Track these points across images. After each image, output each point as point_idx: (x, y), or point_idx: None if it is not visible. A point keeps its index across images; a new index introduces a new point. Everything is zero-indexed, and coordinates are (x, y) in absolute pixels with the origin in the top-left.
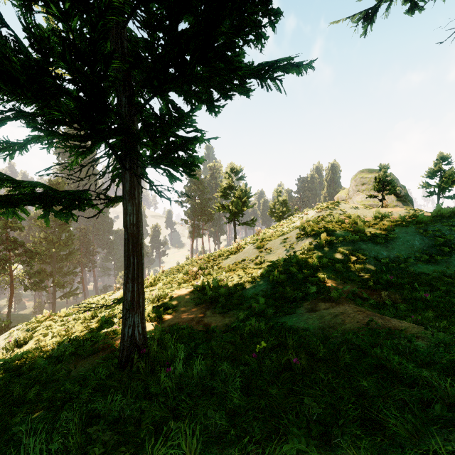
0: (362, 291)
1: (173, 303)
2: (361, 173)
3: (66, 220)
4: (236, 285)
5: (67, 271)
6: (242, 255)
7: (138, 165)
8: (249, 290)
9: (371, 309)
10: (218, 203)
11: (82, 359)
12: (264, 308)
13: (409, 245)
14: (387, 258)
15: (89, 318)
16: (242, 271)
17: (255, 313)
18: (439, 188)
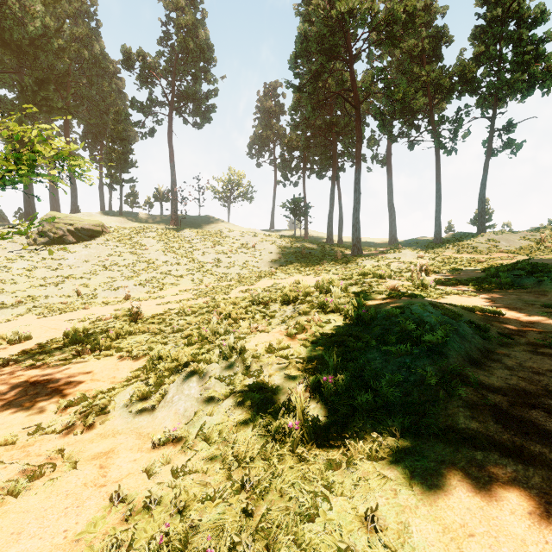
0: None
1: None
2: None
3: None
4: None
5: None
6: None
7: None
8: None
9: None
10: None
11: None
12: None
13: None
14: None
15: None
16: None
17: None
18: (19, 218)
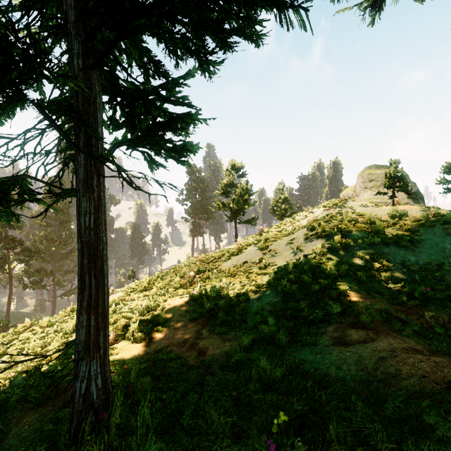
0: (395, 309)
1: (164, 317)
2: (368, 169)
3: (8, 221)
4: (238, 295)
5: (67, 270)
6: (243, 257)
7: (98, 142)
8: (253, 302)
9: (420, 340)
10: (219, 201)
11: (31, 409)
12: (274, 331)
13: (440, 249)
14: (416, 264)
15: (69, 332)
16: (244, 277)
17: (262, 337)
18: None
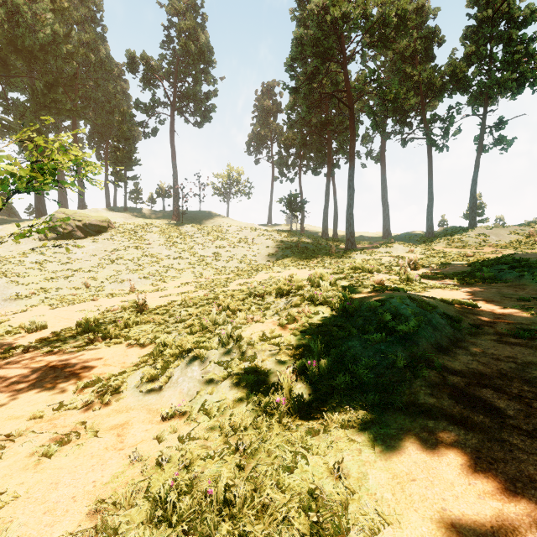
0: None
1: None
2: None
3: None
4: None
5: None
6: None
7: None
8: None
9: None
10: None
11: None
12: None
13: None
14: None
15: None
16: None
17: None
18: (30, 214)
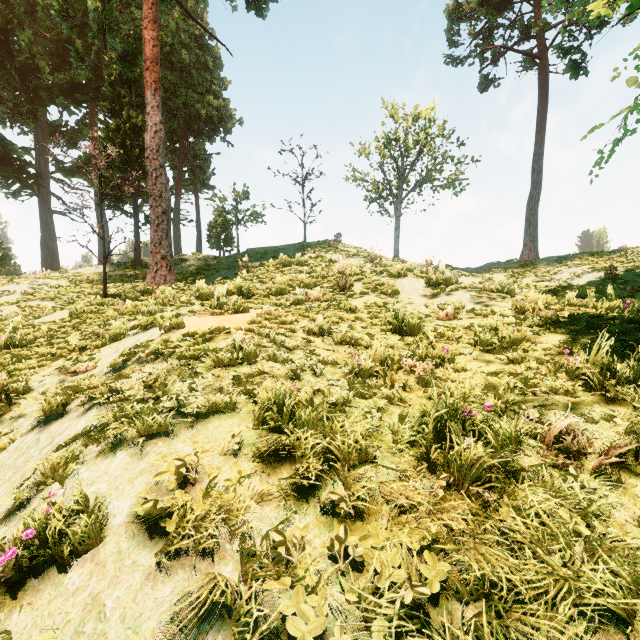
0: None
1: None
2: None
3: None
4: None
5: None
6: None
7: None
8: None
9: None
10: None
11: None
12: None
13: None
14: None
15: None
16: None
17: None
18: None
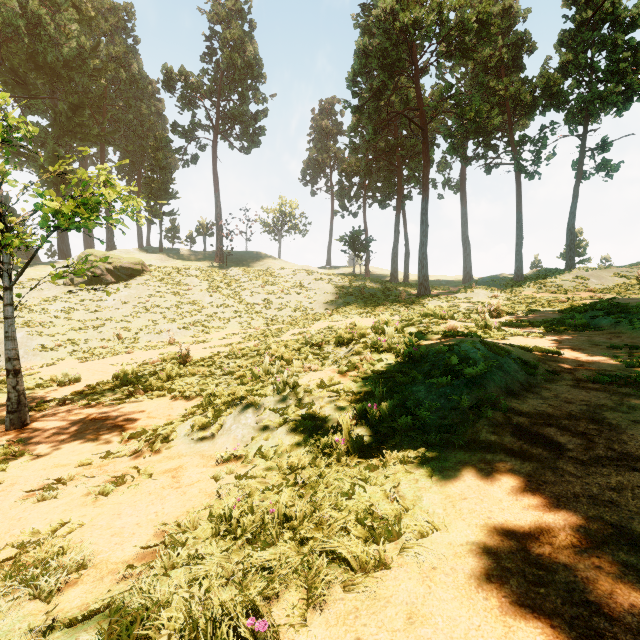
0: None
1: None
2: None
3: None
4: None
5: None
6: None
7: None
8: None
9: None
10: None
11: None
12: None
13: None
14: None
15: None
16: None
17: None
18: (51, 256)
